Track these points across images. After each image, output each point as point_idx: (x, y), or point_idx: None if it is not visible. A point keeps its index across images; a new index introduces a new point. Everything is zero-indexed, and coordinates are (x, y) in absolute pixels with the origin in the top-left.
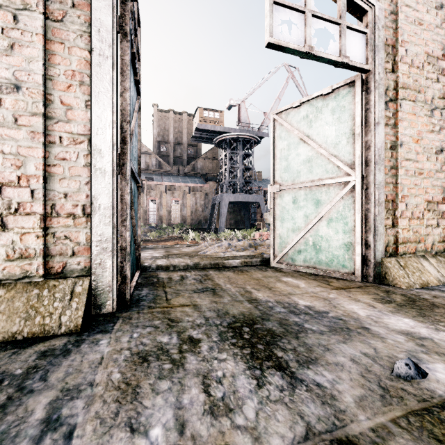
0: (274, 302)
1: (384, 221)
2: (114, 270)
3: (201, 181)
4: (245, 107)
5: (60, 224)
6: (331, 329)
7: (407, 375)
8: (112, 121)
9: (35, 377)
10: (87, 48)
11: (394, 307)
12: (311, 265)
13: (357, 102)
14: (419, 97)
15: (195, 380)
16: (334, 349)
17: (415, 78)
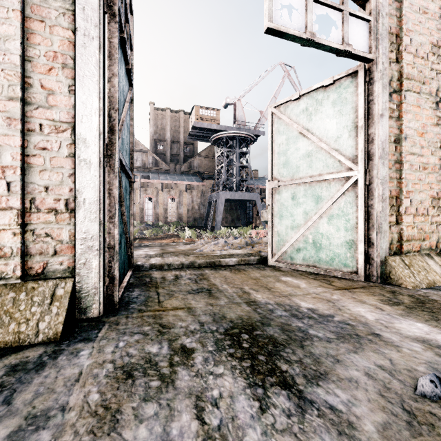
0: (275, 305)
1: (388, 218)
2: (100, 271)
3: (198, 179)
4: (241, 105)
5: (41, 220)
6: (338, 335)
7: (433, 395)
8: (99, 108)
9: None
10: (71, 27)
11: (403, 310)
12: (311, 264)
13: (359, 93)
14: (424, 89)
15: (186, 402)
16: (344, 360)
17: (419, 69)
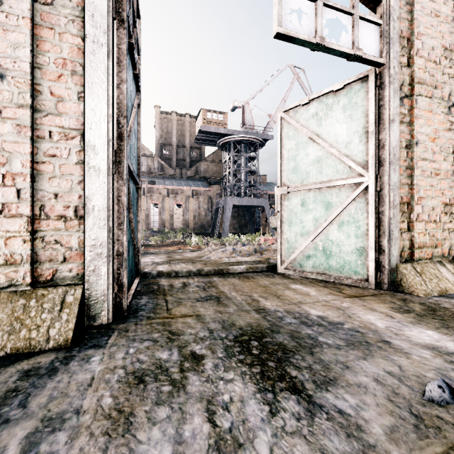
0: (284, 312)
1: (399, 224)
2: (109, 278)
3: (205, 185)
4: (249, 109)
5: (50, 227)
6: (348, 343)
7: (441, 400)
8: (108, 114)
9: (14, 402)
10: (80, 34)
11: (414, 317)
12: (321, 272)
13: (370, 98)
14: (436, 93)
15: (197, 406)
16: (354, 367)
17: (431, 73)
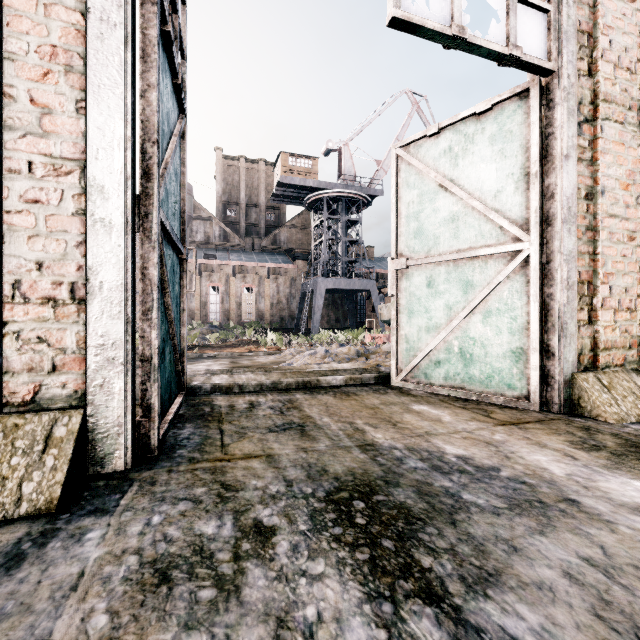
0: (405, 450)
1: (576, 314)
2: (128, 397)
3: (286, 260)
4: (349, 152)
5: (30, 316)
6: (511, 503)
7: None
8: (125, 137)
9: None
10: (80, 8)
11: (608, 458)
12: (457, 385)
13: (532, 123)
14: (630, 117)
15: (259, 632)
16: (526, 548)
17: (624, 87)
